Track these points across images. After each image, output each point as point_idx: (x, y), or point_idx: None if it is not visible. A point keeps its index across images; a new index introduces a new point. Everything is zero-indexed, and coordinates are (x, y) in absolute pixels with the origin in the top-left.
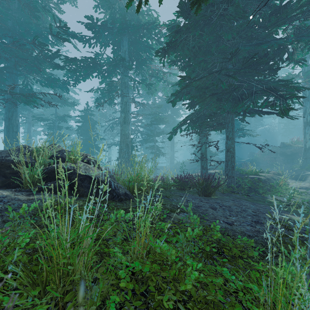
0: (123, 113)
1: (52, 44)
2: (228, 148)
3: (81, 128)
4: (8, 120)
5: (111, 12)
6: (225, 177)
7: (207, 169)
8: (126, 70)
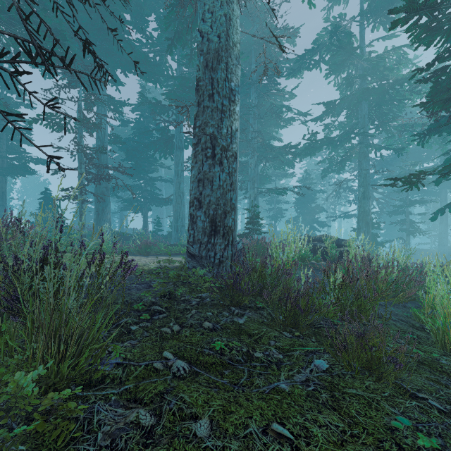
0: (362, 187)
1: (281, 126)
2: None
3: (299, 200)
4: None
5: (348, 82)
6: None
7: None
8: (365, 137)
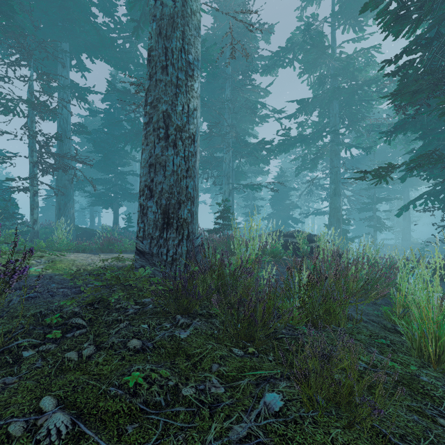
0: (333, 184)
1: (256, 123)
2: None
3: (275, 197)
4: None
5: (320, 81)
6: None
7: None
8: (336, 135)
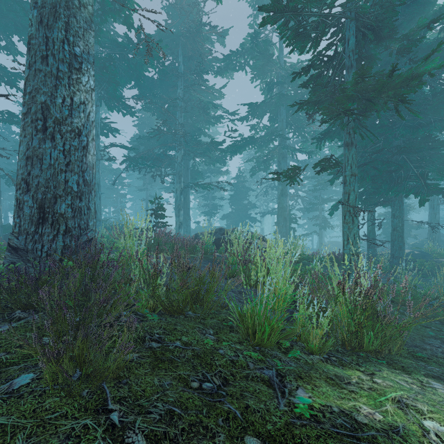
0: (281, 185)
1: (212, 124)
2: (394, 227)
3: (233, 197)
4: (184, 199)
5: (268, 87)
6: (391, 257)
7: (374, 248)
8: (283, 139)
